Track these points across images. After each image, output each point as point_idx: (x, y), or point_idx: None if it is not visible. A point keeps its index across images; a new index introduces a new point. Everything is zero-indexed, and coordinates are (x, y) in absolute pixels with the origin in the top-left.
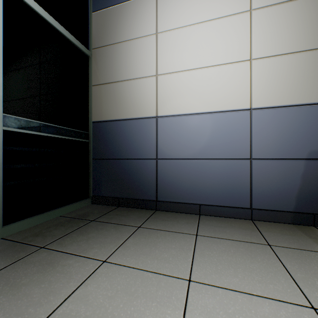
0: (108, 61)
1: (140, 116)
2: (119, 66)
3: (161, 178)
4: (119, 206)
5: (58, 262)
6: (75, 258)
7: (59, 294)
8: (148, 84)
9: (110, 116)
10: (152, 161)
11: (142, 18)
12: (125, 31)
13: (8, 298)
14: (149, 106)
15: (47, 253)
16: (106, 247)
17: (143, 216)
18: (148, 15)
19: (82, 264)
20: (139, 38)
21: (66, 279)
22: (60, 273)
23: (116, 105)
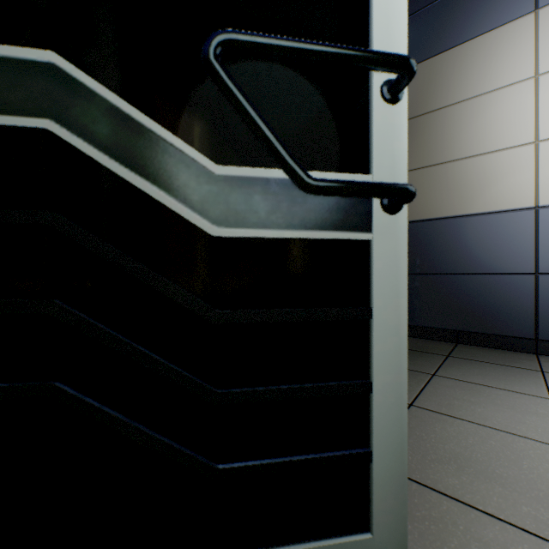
0: (434, 133)
1: (500, 208)
2: (457, 137)
3: (547, 304)
4: (456, 343)
5: (482, 390)
6: (500, 390)
7: (542, 417)
8: (517, 158)
9: (438, 212)
10: (525, 277)
11: (504, 57)
12: (468, 84)
13: (482, 409)
14: (519, 192)
15: (452, 381)
16: (526, 386)
17: (525, 360)
18: (517, 50)
19: (521, 397)
20: (497, 90)
21: (527, 407)
22: (506, 400)
23: (450, 195)
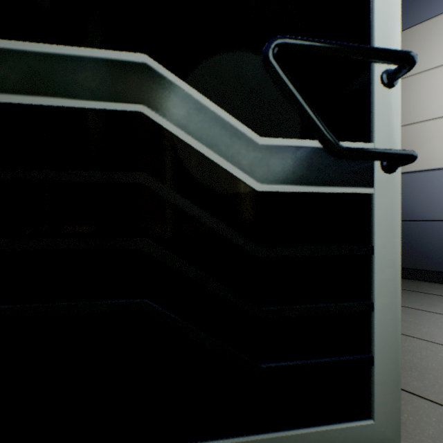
0: None
1: (429, 167)
2: None
3: None
4: None
5: (423, 314)
6: (438, 314)
7: None
8: None
9: None
10: None
11: (433, 44)
12: None
13: (427, 329)
14: None
15: None
16: None
17: None
18: None
19: None
20: (426, 71)
21: None
22: None
23: None
